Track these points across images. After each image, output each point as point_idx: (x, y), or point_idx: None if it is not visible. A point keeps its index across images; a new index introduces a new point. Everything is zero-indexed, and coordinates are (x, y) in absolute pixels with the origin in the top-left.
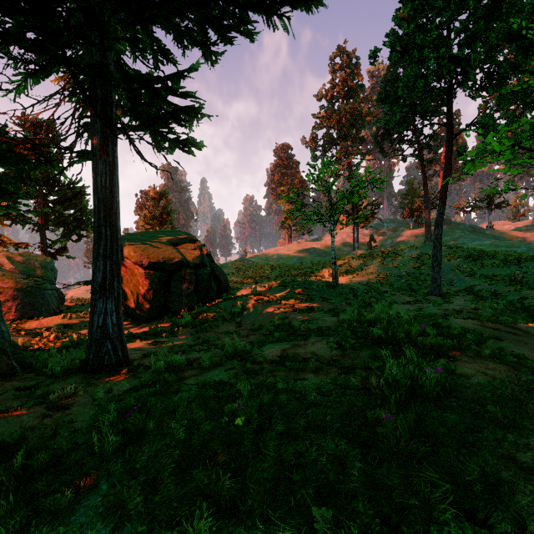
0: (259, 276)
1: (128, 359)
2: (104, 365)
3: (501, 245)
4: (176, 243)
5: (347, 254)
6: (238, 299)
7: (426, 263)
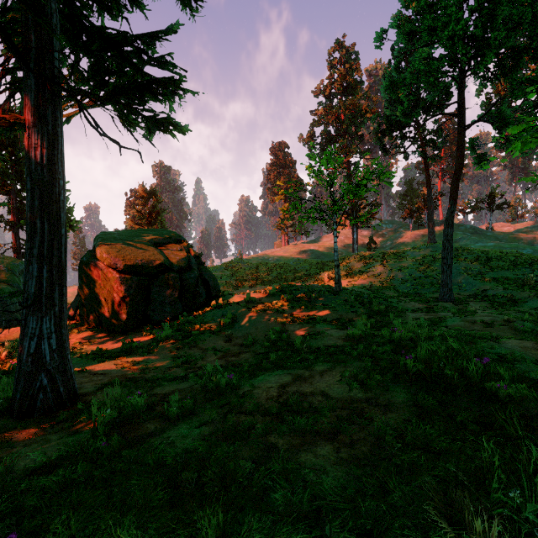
0: (255, 279)
1: (74, 395)
2: (37, 408)
3: (506, 247)
4: (159, 243)
5: (346, 255)
6: (228, 308)
7: (431, 265)
